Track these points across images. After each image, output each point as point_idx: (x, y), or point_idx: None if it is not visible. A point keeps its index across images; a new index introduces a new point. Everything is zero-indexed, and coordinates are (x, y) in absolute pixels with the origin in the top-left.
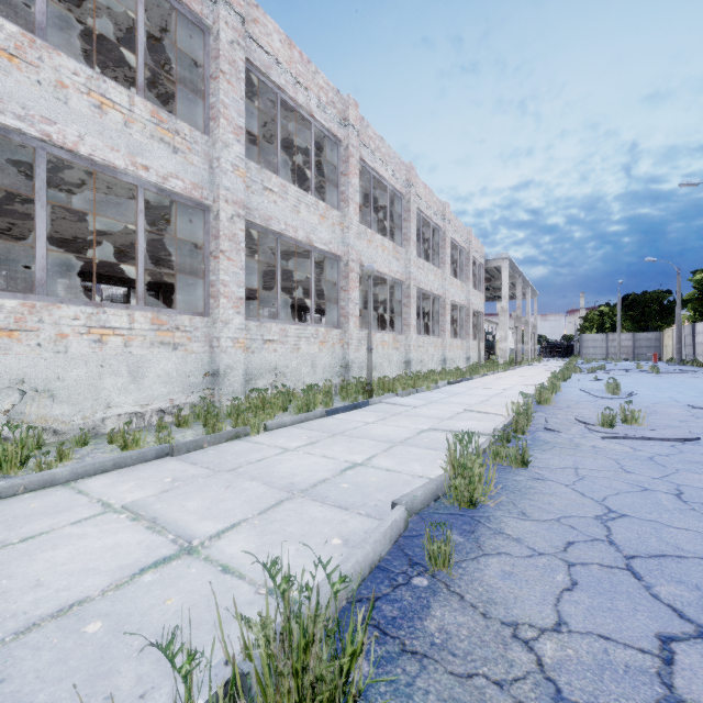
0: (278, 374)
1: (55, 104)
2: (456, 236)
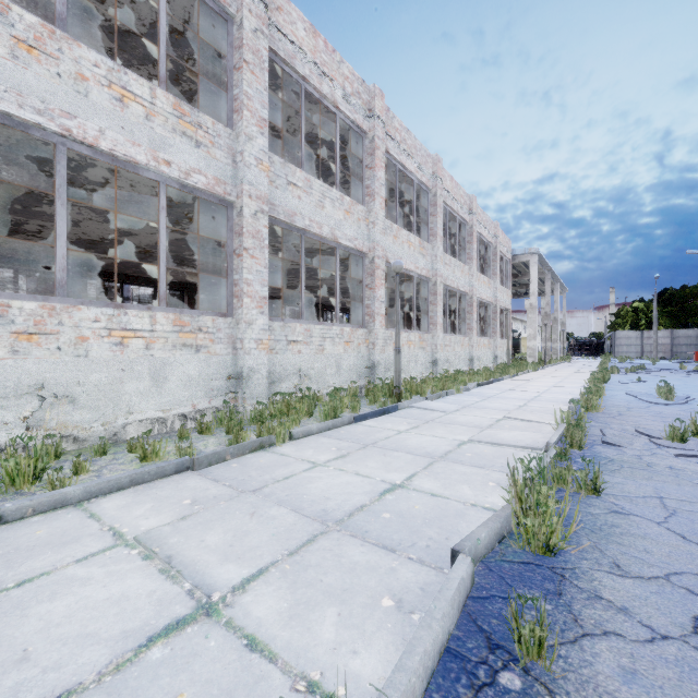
0: (302, 376)
1: (75, 98)
2: (483, 231)
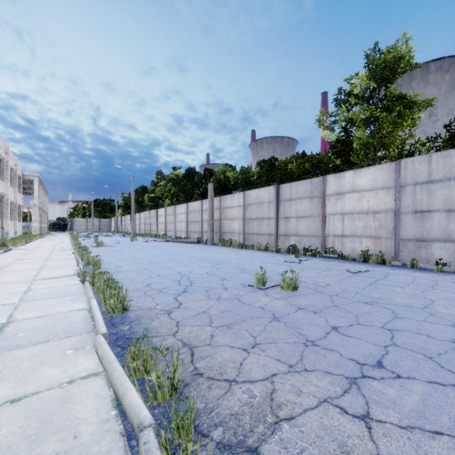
0: None
1: None
2: (11, 162)
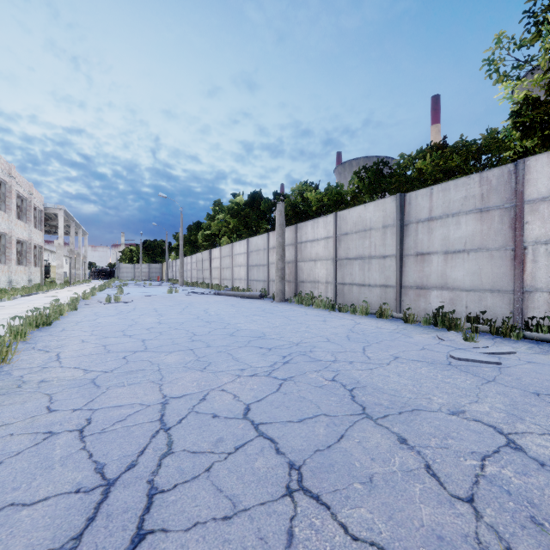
0: None
1: None
2: (20, 189)
